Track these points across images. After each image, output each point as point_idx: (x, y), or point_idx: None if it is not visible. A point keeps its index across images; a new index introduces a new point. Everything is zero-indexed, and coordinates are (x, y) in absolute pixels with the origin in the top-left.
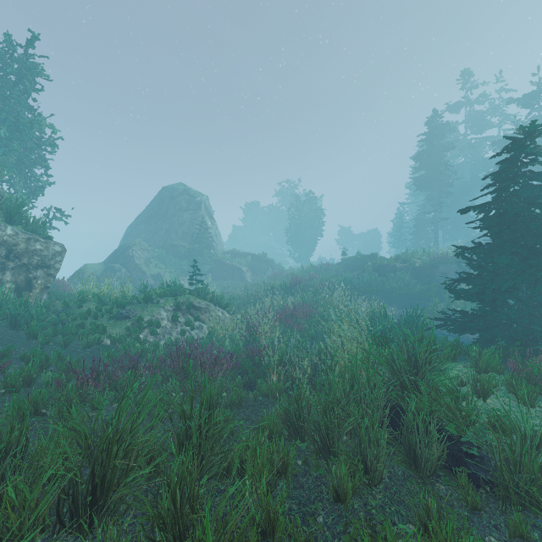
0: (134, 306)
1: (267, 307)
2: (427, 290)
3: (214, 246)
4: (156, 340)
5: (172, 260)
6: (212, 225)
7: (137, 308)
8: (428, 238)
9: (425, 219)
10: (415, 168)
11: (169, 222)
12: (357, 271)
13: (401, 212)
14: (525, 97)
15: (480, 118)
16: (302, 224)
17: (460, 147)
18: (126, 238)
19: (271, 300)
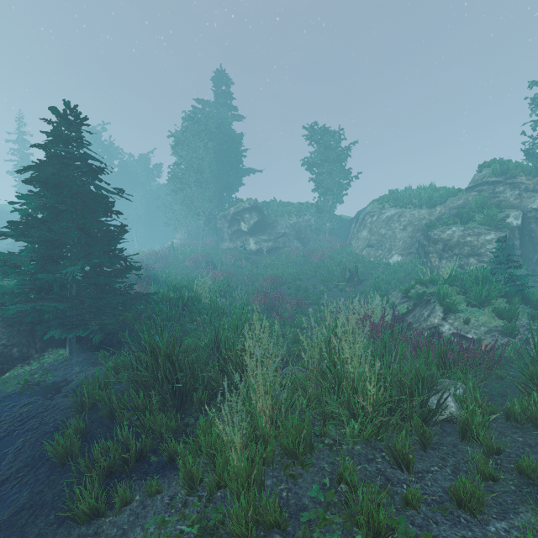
0: None
1: None
2: None
3: None
4: None
5: None
6: None
7: None
8: None
9: None
10: None
11: None
12: None
13: None
14: None
15: None
16: None
17: None
18: None
19: None
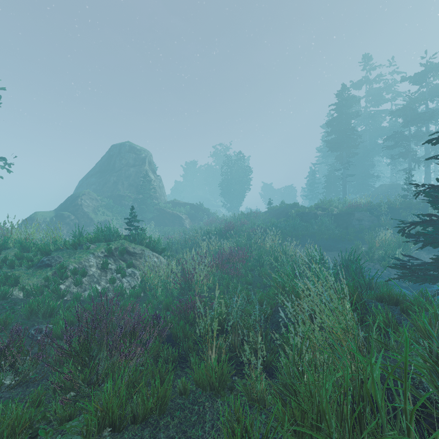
0: (61, 253)
1: (203, 251)
2: (346, 234)
3: (157, 197)
4: (78, 292)
5: (118, 208)
6: (156, 178)
7: (64, 255)
8: (337, 191)
9: (334, 176)
10: (327, 133)
11: (117, 175)
12: (283, 218)
13: (314, 171)
14: (415, 76)
15: (377, 94)
16: (233, 180)
17: (361, 118)
18: (78, 189)
19: (207, 244)
